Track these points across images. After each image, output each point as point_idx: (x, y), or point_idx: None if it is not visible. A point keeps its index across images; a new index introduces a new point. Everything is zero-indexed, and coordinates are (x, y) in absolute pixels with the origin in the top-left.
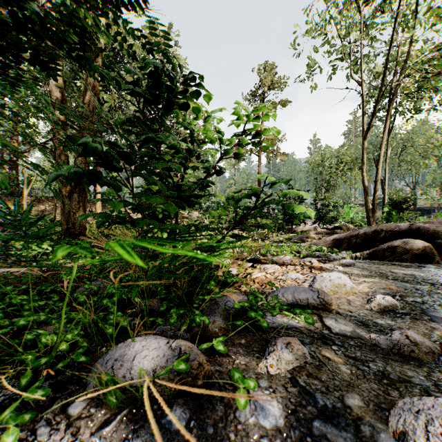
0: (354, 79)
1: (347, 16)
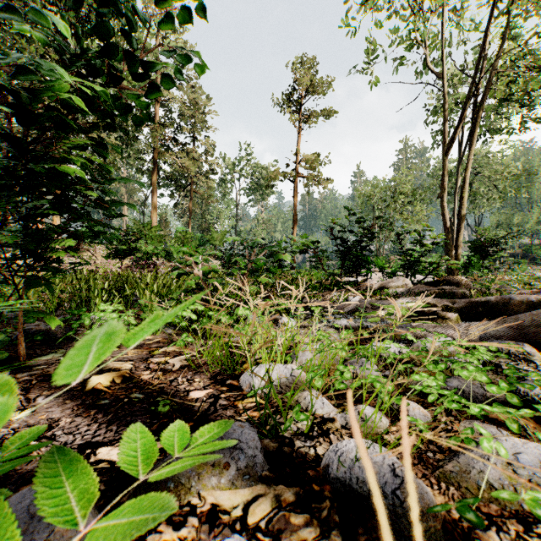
0: (431, 70)
1: None
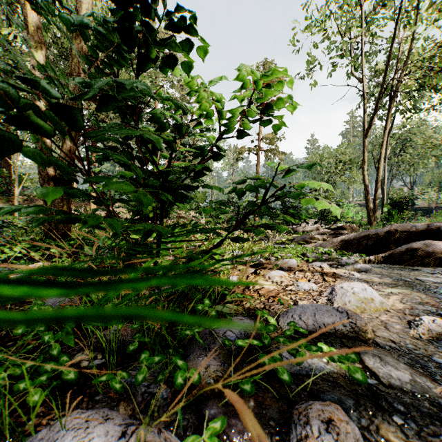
0: (355, 75)
1: (347, 12)
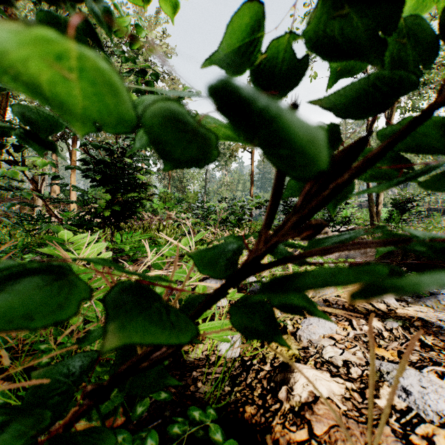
0: None
1: None
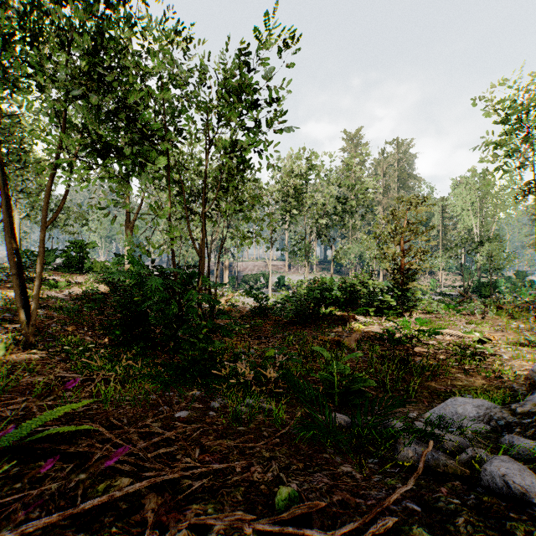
0: None
1: None
